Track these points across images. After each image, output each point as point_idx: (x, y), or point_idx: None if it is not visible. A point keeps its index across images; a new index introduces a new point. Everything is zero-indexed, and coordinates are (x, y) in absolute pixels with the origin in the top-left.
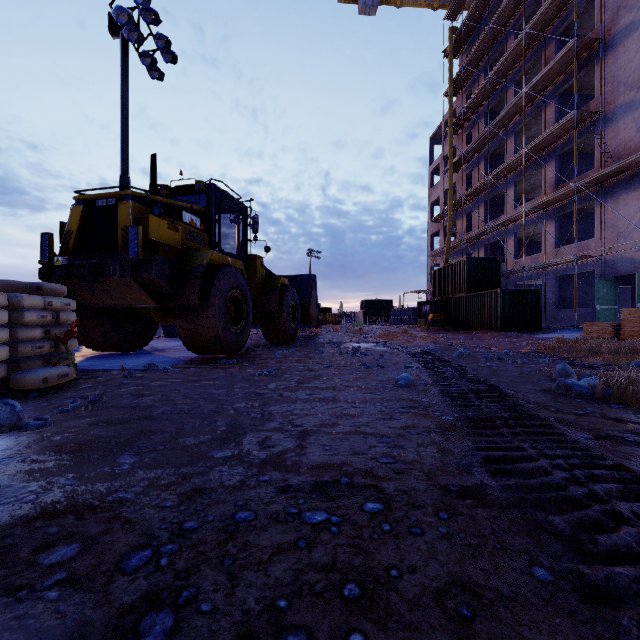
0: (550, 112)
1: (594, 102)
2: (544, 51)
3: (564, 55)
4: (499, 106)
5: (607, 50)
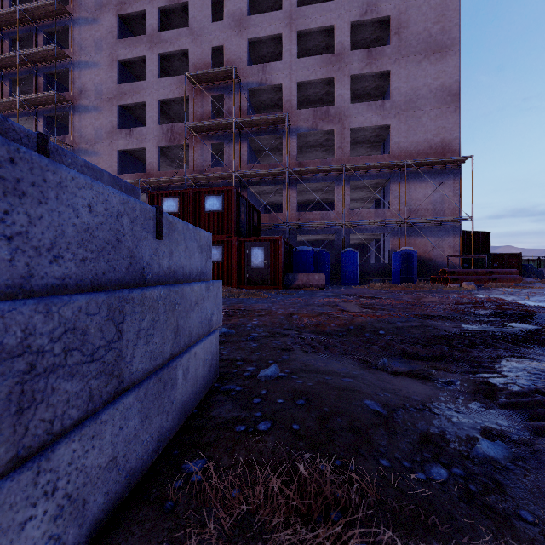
0: (40, 125)
1: (68, 137)
2: (35, 78)
3: (49, 96)
4: None
5: (76, 111)
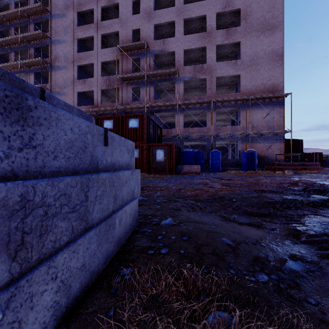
0: (32, 77)
1: (48, 85)
2: (29, 50)
3: (37, 60)
4: (6, 55)
5: (53, 69)
